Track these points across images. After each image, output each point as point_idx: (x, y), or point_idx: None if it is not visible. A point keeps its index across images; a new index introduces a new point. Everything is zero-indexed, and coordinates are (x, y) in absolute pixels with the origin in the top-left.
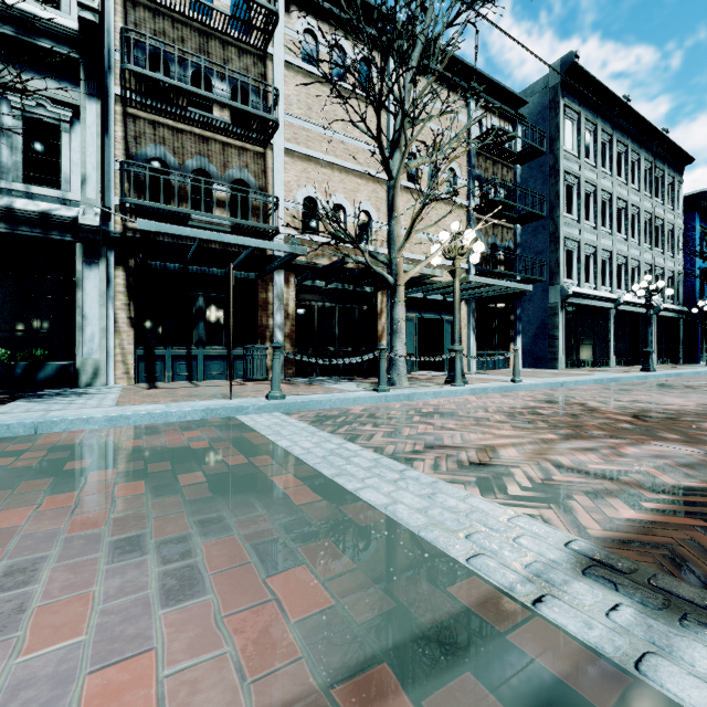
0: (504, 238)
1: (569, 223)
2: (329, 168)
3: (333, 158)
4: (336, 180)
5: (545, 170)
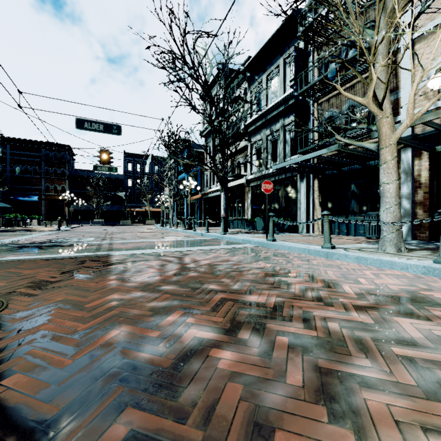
0: None
1: None
2: None
3: None
4: None
5: None
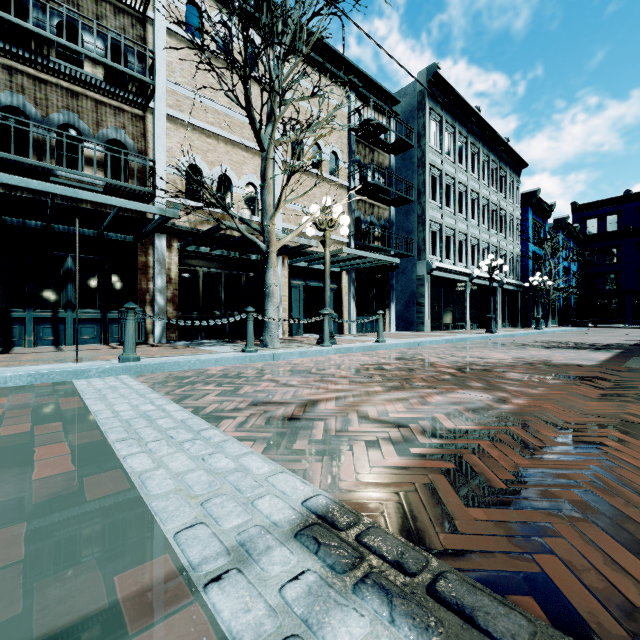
0: (380, 217)
1: (433, 208)
2: (215, 139)
3: (218, 129)
4: (222, 151)
5: (414, 162)
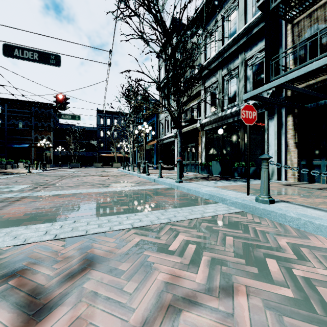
0: None
1: None
2: None
3: None
4: None
5: None
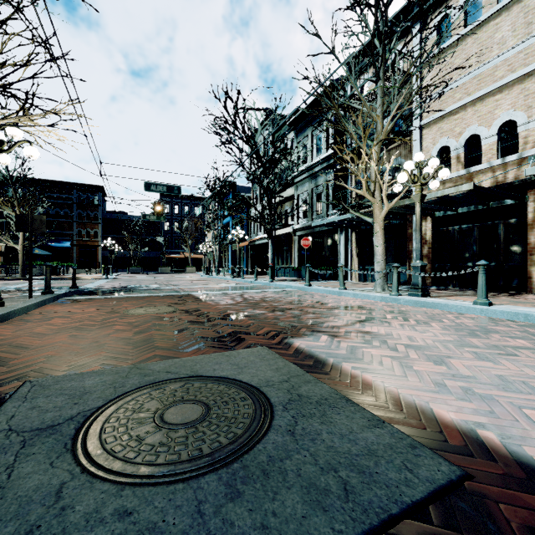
0: None
1: None
2: (461, 110)
3: (462, 101)
4: (469, 116)
5: None
